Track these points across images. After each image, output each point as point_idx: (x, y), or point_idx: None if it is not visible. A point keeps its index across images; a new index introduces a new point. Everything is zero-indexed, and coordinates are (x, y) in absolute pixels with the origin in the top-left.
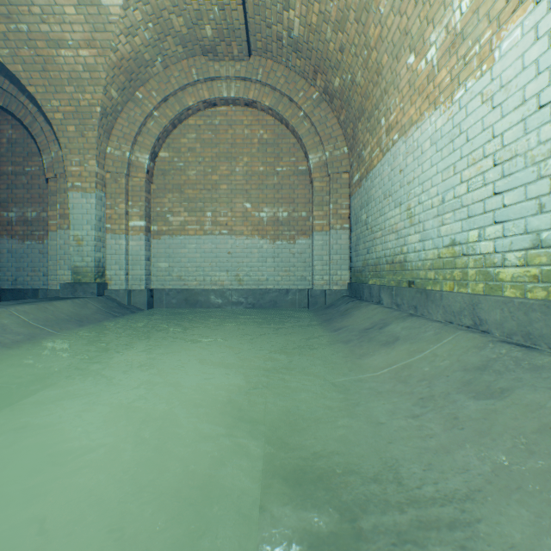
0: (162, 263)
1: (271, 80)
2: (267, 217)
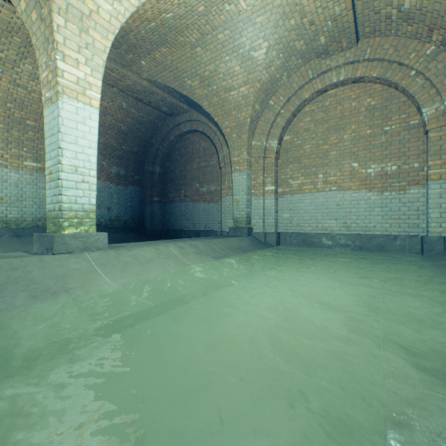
0: (285, 214)
1: (378, 54)
2: (373, 172)
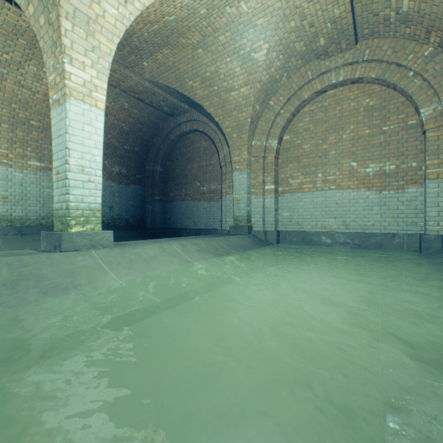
0: (284, 213)
1: (377, 55)
2: (372, 171)
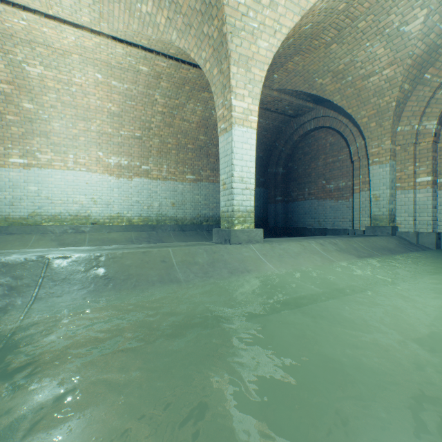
0: None
1: None
2: None
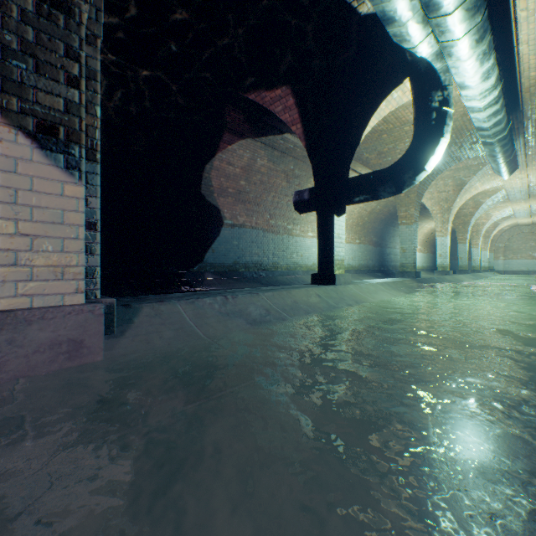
0: (505, 265)
1: None
2: (535, 255)
